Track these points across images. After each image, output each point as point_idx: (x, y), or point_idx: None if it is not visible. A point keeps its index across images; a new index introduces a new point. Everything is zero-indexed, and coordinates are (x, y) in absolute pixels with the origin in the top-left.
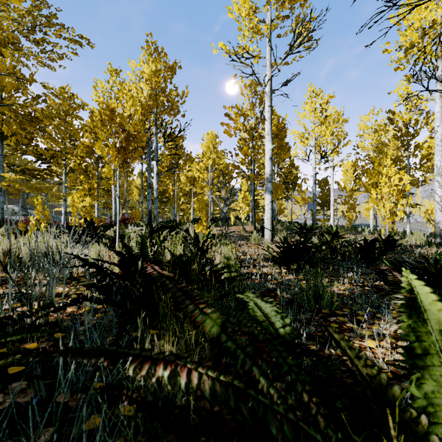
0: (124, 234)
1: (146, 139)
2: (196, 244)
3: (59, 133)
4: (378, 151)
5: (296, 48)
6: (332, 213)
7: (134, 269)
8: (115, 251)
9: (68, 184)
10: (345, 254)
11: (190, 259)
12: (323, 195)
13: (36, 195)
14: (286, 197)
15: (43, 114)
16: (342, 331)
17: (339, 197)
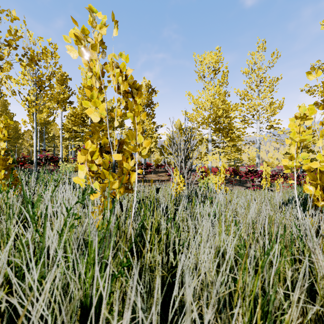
0: None
1: None
2: None
3: None
4: None
5: None
6: None
7: None
8: None
9: None
10: None
11: None
12: None
13: None
14: None
15: None
16: None
17: None
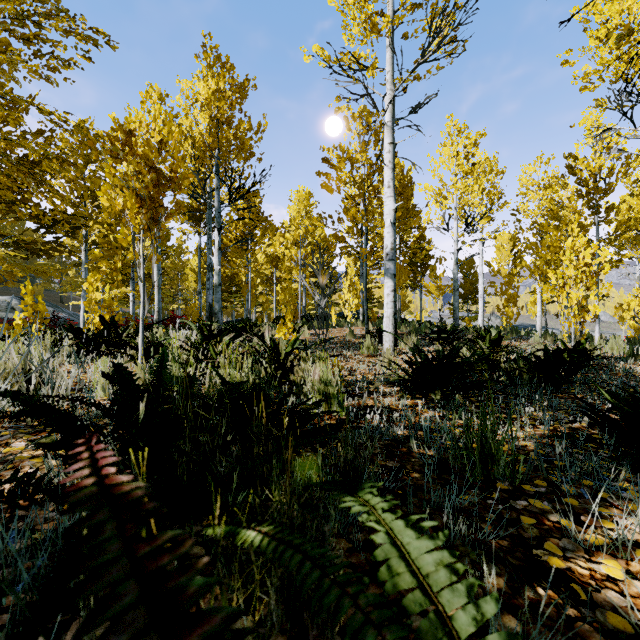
0: (160, 341)
1: (188, 184)
2: (274, 359)
3: (76, 189)
4: (552, 216)
5: (432, 53)
6: (481, 308)
7: (134, 418)
8: (110, 379)
9: (88, 264)
10: (513, 373)
11: (258, 388)
12: (467, 282)
13: (45, 281)
14: (414, 285)
15: (35, 151)
16: (545, 535)
17: (490, 285)
